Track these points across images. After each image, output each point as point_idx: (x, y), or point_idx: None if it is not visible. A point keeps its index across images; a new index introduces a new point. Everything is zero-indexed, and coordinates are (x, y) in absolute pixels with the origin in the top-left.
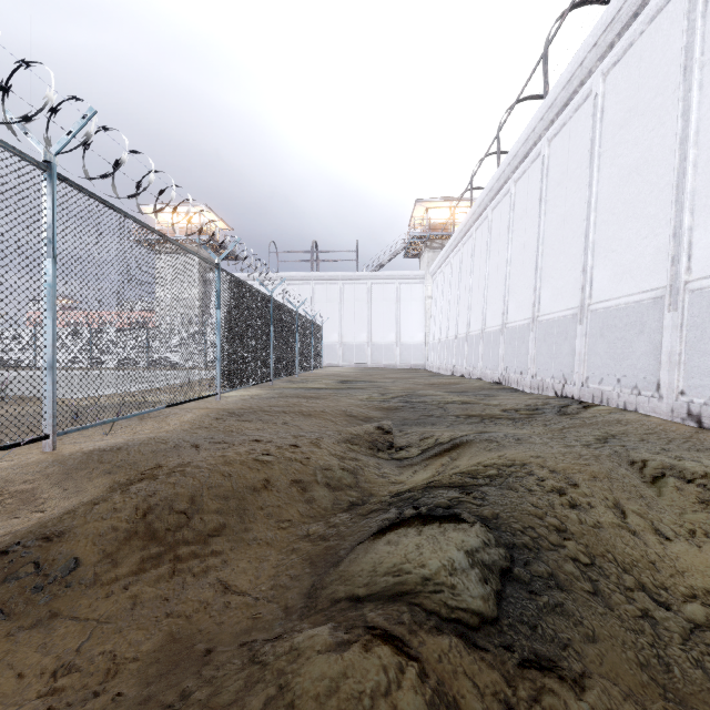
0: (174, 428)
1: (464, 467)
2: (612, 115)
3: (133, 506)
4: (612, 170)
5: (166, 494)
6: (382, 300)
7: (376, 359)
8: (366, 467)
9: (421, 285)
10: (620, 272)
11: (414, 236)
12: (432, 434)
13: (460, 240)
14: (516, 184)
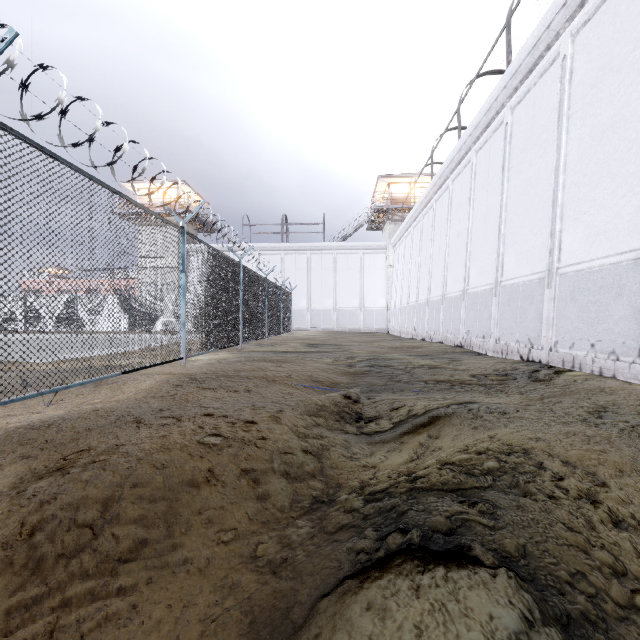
0: (127, 397)
1: (450, 452)
2: (583, 76)
3: (19, 520)
4: (583, 130)
5: (71, 499)
6: (347, 268)
7: (341, 324)
8: (332, 447)
9: (383, 255)
10: (593, 234)
11: (376, 210)
12: (403, 403)
13: (421, 211)
14: (477, 154)
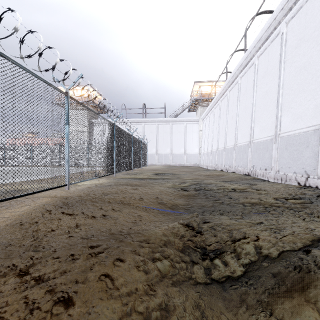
0: None
1: None
2: None
3: None
4: None
5: None
6: (177, 132)
7: (174, 162)
8: None
9: (196, 124)
10: None
11: (193, 100)
12: (241, 233)
13: (220, 98)
14: (258, 58)
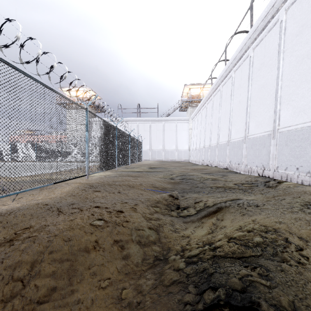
0: (56, 196)
1: (231, 230)
2: (291, 30)
3: None
4: (292, 58)
5: (11, 262)
6: (169, 130)
7: (166, 157)
8: (165, 225)
9: (187, 123)
10: (297, 111)
11: (184, 101)
12: (201, 199)
13: (206, 101)
14: (235, 72)
